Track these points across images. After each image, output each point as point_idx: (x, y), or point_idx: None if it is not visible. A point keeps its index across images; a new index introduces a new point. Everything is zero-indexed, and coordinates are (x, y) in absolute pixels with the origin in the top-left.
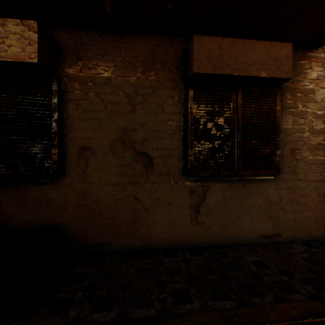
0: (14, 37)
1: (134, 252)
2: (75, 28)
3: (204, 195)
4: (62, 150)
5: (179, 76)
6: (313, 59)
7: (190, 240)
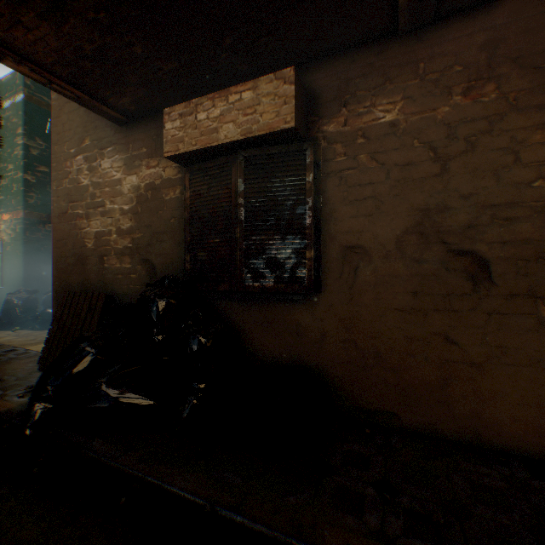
0: (266, 100)
1: (447, 443)
2: (337, 57)
3: None
4: (318, 252)
5: None
6: None
7: None
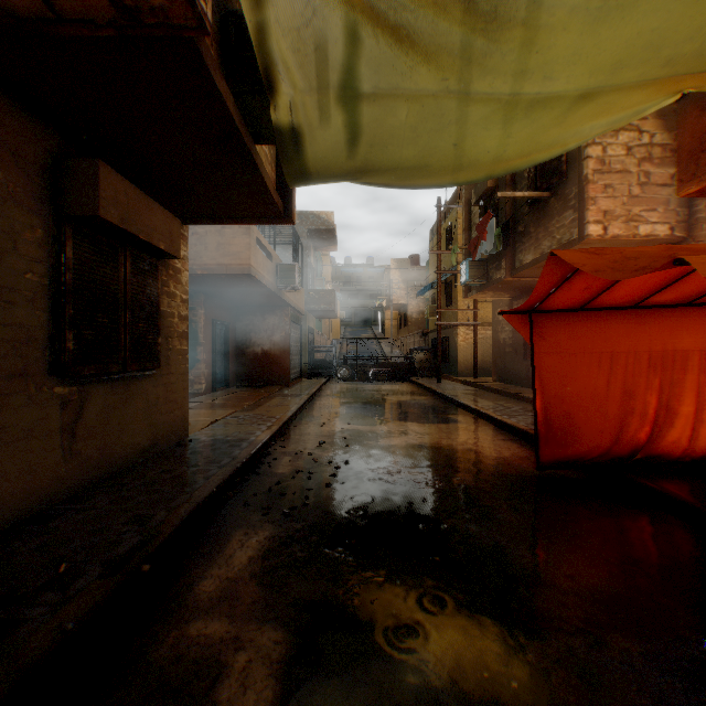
0: None
1: None
2: None
3: (83, 407)
4: None
5: (46, 193)
6: (182, 235)
7: (64, 490)
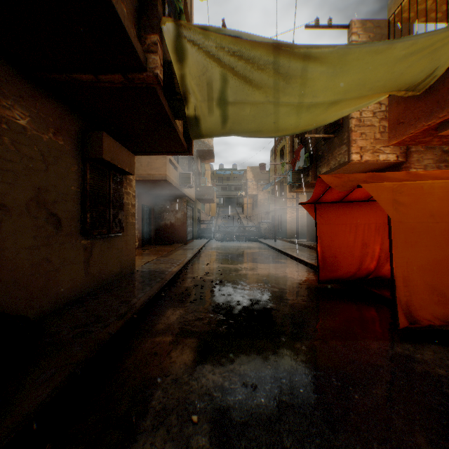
0: None
1: (52, 314)
2: None
3: (92, 251)
4: None
5: (79, 148)
6: None
7: (85, 290)
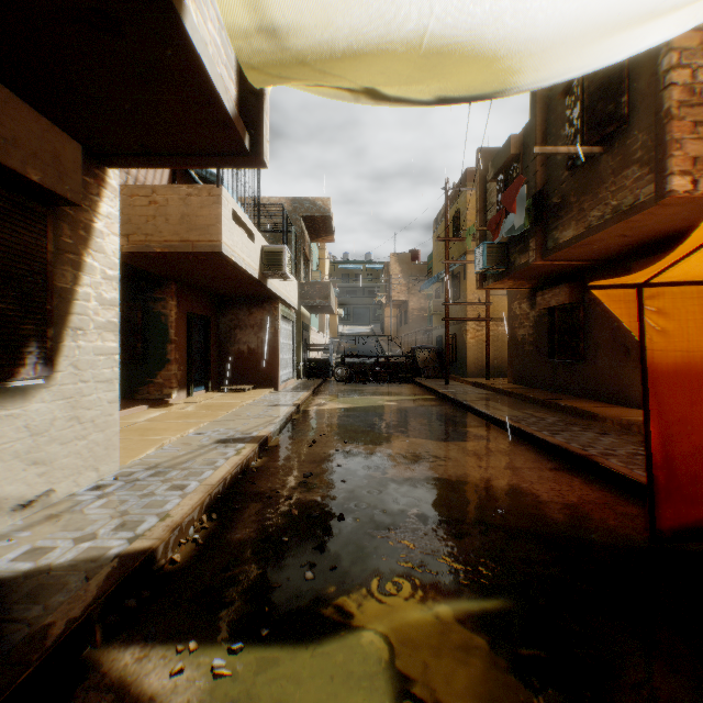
0: None
1: None
2: None
3: None
4: None
5: None
6: (105, 183)
7: None
